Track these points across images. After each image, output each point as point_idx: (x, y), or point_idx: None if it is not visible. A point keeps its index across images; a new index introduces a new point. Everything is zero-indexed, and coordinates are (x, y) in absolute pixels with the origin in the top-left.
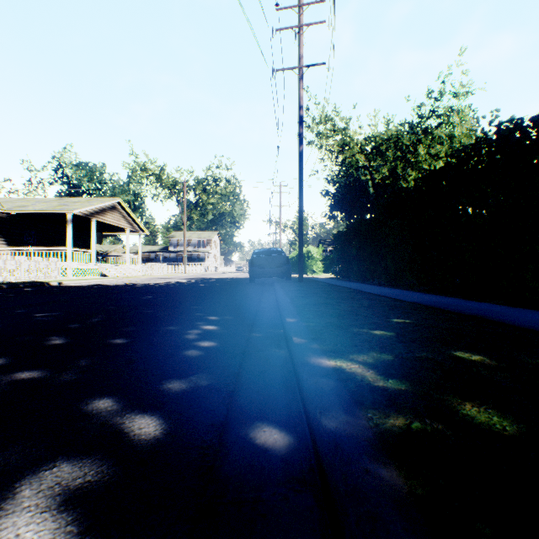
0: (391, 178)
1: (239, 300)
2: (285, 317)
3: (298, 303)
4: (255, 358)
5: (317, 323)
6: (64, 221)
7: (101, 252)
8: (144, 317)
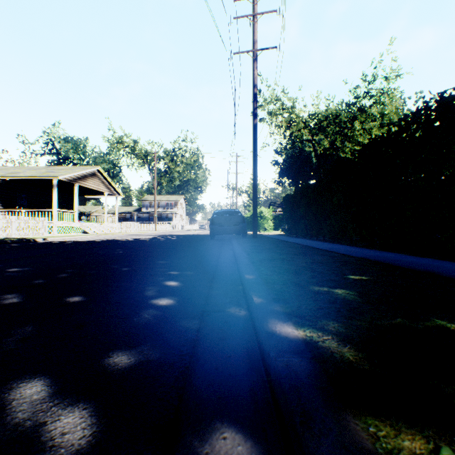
0: (331, 149)
1: (200, 255)
2: (244, 274)
3: (255, 259)
4: (214, 320)
5: (275, 280)
6: (51, 185)
7: (84, 212)
8: (110, 272)
